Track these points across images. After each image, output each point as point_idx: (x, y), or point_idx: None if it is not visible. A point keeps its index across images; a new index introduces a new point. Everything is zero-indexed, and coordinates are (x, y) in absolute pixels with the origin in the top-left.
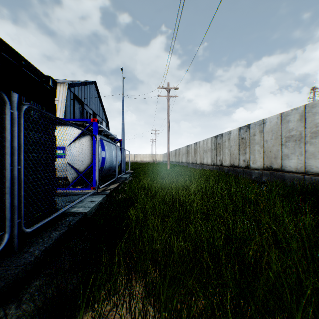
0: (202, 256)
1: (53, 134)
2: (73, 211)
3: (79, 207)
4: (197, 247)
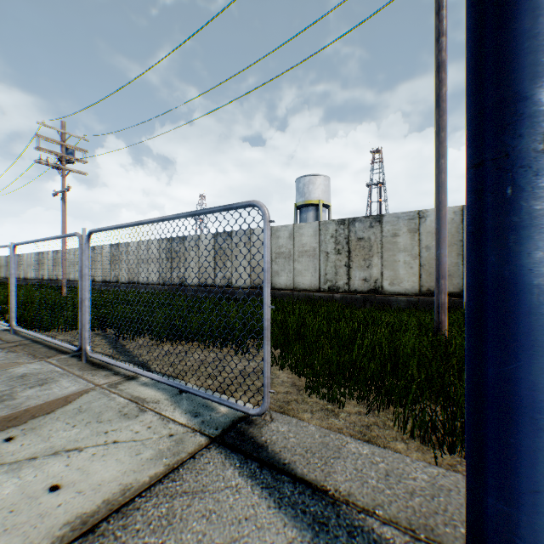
0: None
1: None
2: None
3: None
4: None
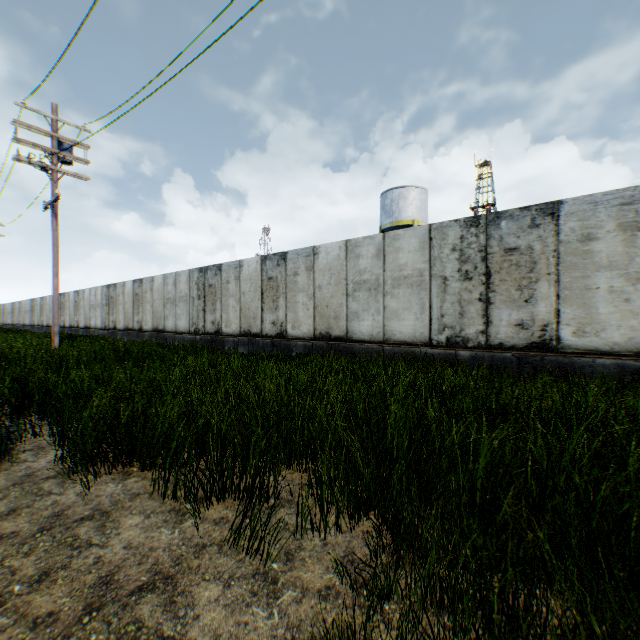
0: None
1: None
2: None
3: None
4: None
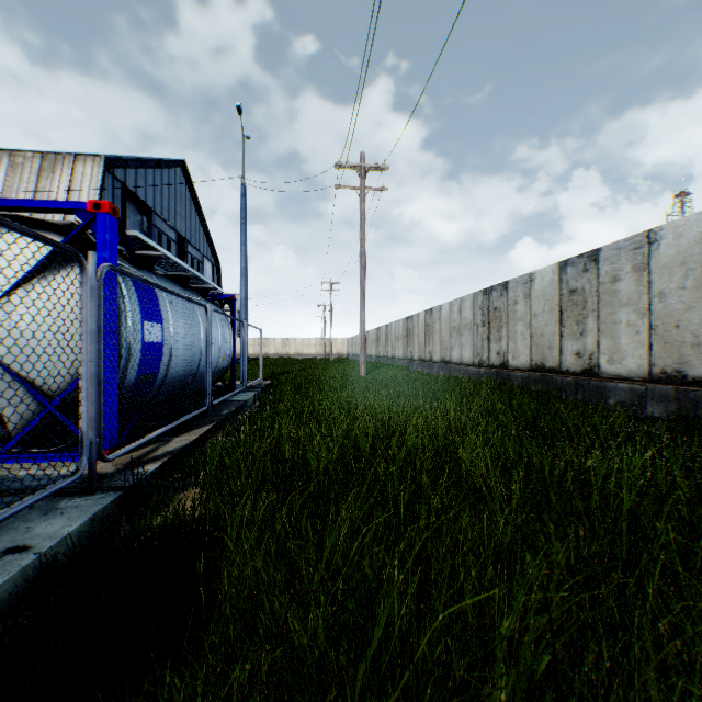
0: None
1: None
2: None
3: None
4: None
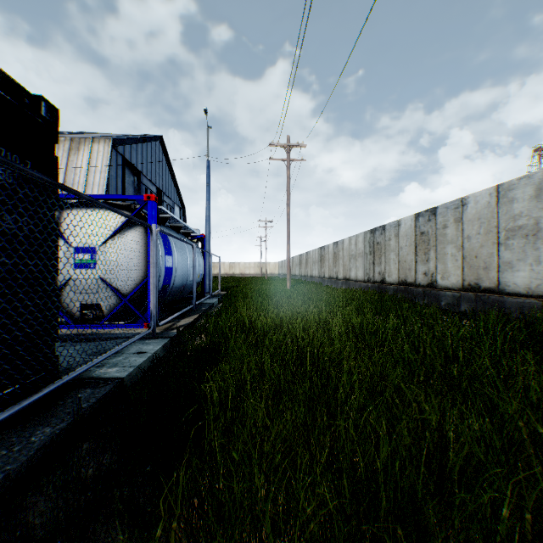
0: (375, 510)
1: (45, 218)
2: (97, 374)
3: (112, 365)
4: (356, 475)
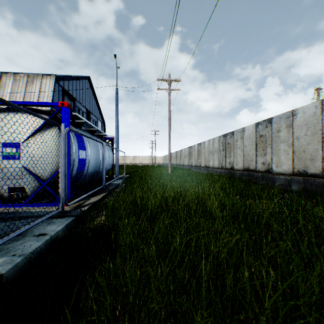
0: None
1: None
2: None
3: (4, 252)
4: None
